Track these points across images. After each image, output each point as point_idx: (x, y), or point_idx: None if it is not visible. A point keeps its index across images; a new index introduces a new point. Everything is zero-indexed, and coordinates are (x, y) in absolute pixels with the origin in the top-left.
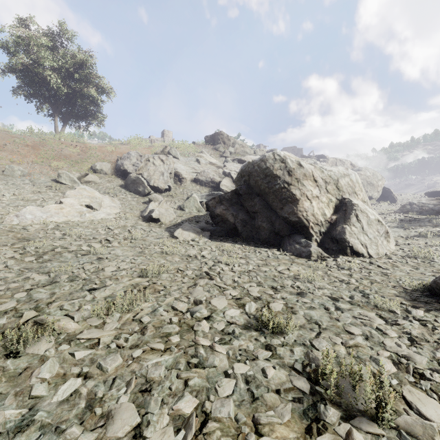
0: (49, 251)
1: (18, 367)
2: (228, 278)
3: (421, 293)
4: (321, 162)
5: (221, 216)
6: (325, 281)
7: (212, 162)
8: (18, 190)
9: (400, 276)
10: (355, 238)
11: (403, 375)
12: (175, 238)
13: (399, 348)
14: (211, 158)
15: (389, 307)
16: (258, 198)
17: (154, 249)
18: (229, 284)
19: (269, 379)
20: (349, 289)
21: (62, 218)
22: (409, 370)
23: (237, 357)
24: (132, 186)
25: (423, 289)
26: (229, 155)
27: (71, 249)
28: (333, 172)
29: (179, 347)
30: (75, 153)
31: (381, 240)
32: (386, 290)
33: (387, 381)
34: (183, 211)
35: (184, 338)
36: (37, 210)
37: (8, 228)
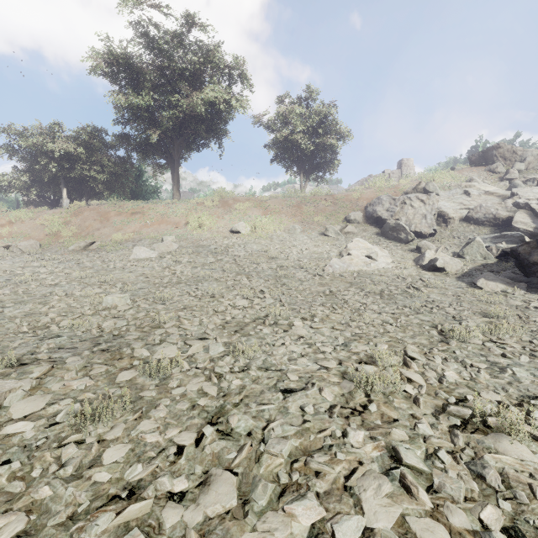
0: (380, 293)
1: (474, 347)
2: None
3: None
4: None
5: None
6: None
7: (490, 191)
8: (305, 245)
9: None
10: None
11: None
12: (477, 288)
13: None
14: (486, 186)
15: None
16: None
17: (467, 298)
18: None
19: None
20: None
21: (356, 267)
22: None
23: None
24: (390, 234)
25: None
26: (516, 175)
27: (394, 292)
28: None
29: None
30: (327, 206)
31: None
32: None
33: None
34: (462, 259)
35: None
36: (338, 261)
37: (331, 275)
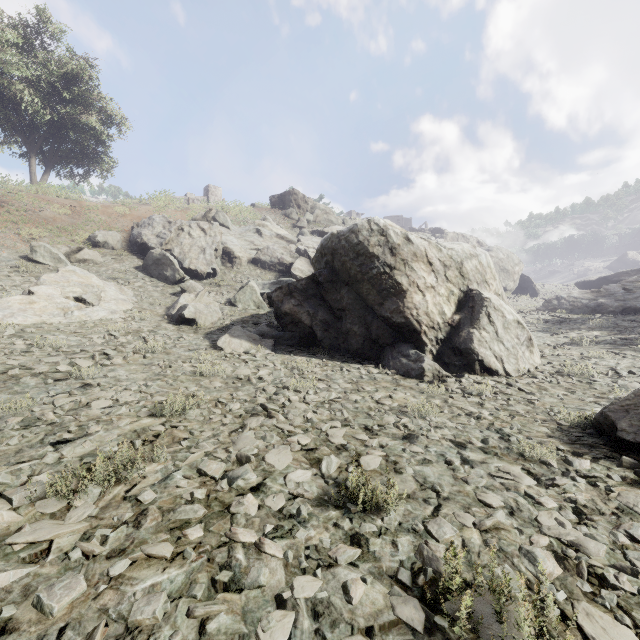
0: None
1: None
2: (297, 413)
3: (583, 430)
4: (437, 238)
5: (290, 315)
6: (445, 415)
7: (281, 234)
8: None
9: (551, 405)
10: (486, 349)
11: (573, 580)
12: (219, 349)
13: (562, 528)
14: (279, 228)
15: (540, 456)
16: (347, 288)
17: (182, 369)
18: (299, 424)
19: (355, 606)
20: (481, 427)
21: (32, 318)
22: (581, 570)
23: (301, 563)
24: (155, 269)
25: (585, 424)
26: (306, 224)
27: (38, 370)
28: (455, 251)
29: (200, 549)
30: (62, 215)
31: (522, 350)
32: (534, 427)
33: (552, 600)
34: (234, 307)
35: (212, 530)
36: None
37: None
